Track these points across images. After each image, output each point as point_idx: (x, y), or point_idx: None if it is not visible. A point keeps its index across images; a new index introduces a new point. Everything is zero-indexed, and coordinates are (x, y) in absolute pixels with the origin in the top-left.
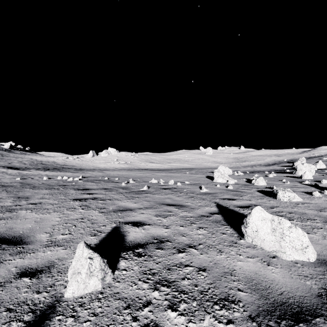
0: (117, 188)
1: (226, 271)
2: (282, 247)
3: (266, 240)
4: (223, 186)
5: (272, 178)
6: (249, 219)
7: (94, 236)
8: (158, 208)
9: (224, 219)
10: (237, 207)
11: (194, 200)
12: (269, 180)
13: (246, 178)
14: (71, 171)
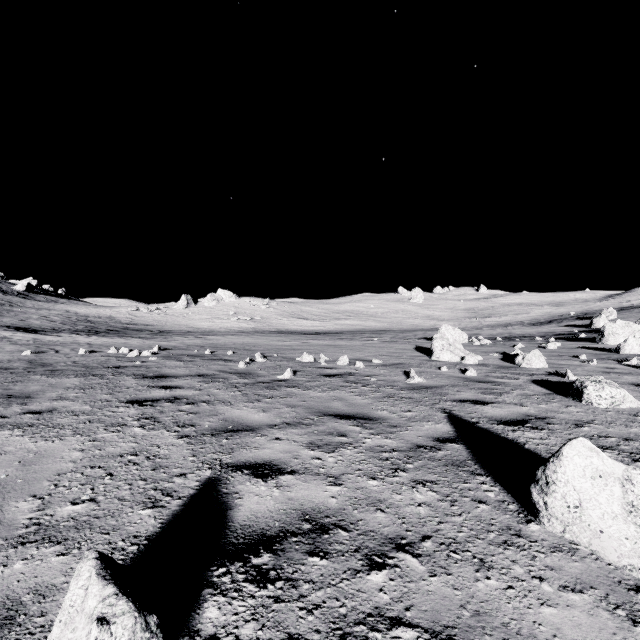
0: (227, 375)
1: None
2: None
3: (608, 534)
4: (454, 369)
5: (554, 352)
6: (554, 473)
7: (151, 510)
8: (314, 424)
9: (474, 458)
10: (497, 423)
11: (395, 404)
12: (549, 355)
13: (499, 351)
14: (141, 336)
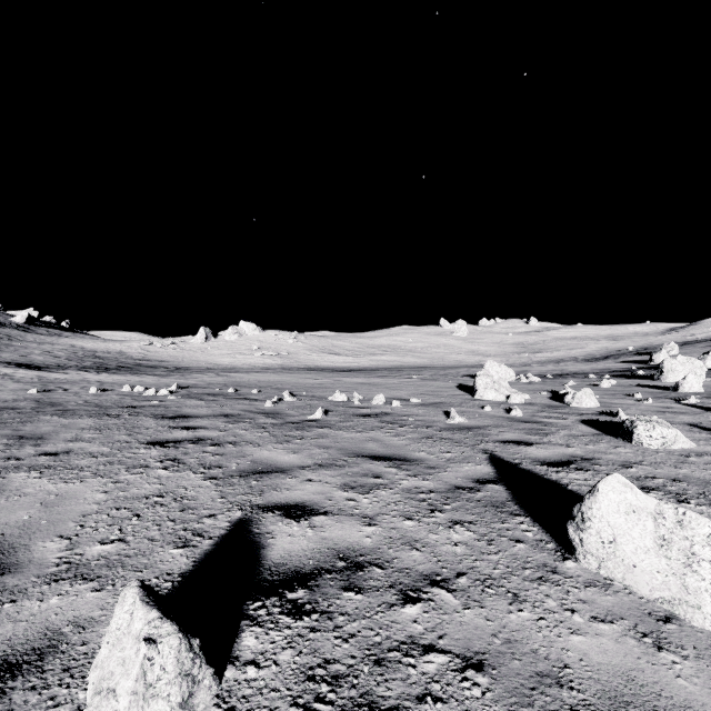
0: (253, 415)
1: (541, 668)
2: (689, 590)
3: (641, 568)
4: (498, 409)
5: (608, 390)
6: (589, 509)
7: (182, 549)
8: (348, 466)
9: (514, 499)
10: (540, 465)
11: (434, 445)
12: (602, 394)
13: (549, 389)
14: (156, 373)
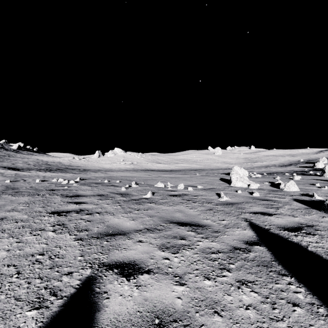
0: (114, 195)
1: None
2: None
3: None
4: (245, 192)
5: (299, 181)
6: None
7: (36, 311)
8: (164, 230)
9: (276, 259)
10: (283, 230)
11: (214, 215)
12: (297, 183)
13: (268, 181)
14: (73, 172)
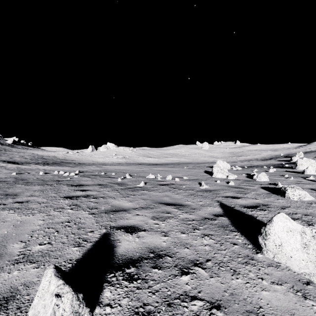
0: (112, 184)
1: (249, 308)
2: None
3: (294, 258)
4: (223, 182)
5: (272, 173)
6: (269, 230)
7: (77, 247)
8: (155, 208)
9: (232, 224)
10: (243, 207)
11: (194, 198)
12: (270, 175)
13: (246, 173)
14: (69, 165)
